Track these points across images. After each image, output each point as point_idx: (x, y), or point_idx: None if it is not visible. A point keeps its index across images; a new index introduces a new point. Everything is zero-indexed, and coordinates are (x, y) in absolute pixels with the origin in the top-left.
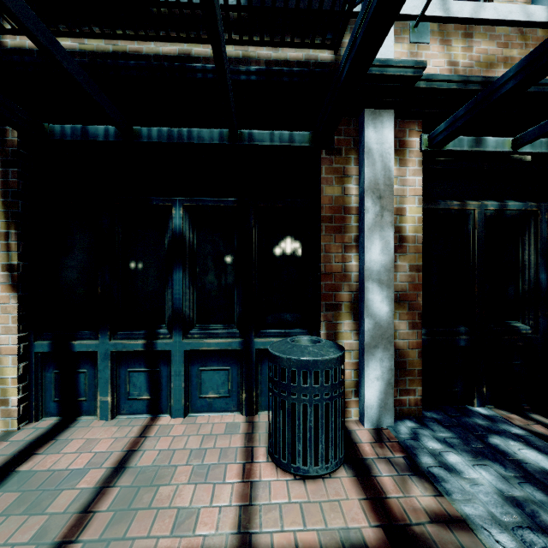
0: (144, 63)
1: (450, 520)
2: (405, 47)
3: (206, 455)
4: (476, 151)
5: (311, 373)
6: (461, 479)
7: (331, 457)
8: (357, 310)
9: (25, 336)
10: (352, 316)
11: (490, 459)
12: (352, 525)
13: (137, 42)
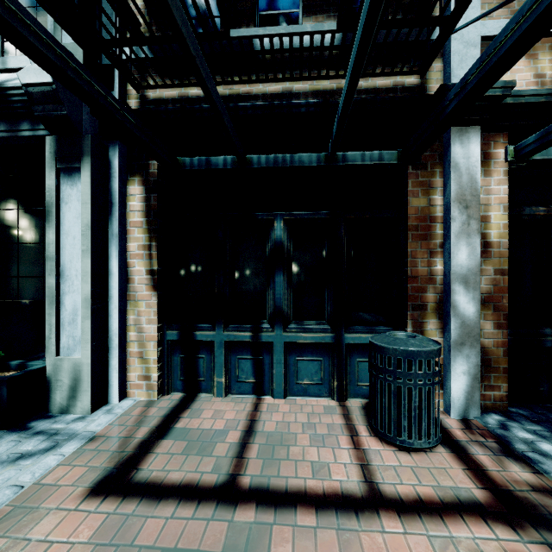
0: (258, 104)
1: (551, 492)
2: None
3: (316, 428)
4: None
5: (415, 361)
6: None
7: (433, 434)
8: (442, 310)
9: (160, 327)
10: (437, 315)
11: None
12: (460, 486)
13: (248, 85)
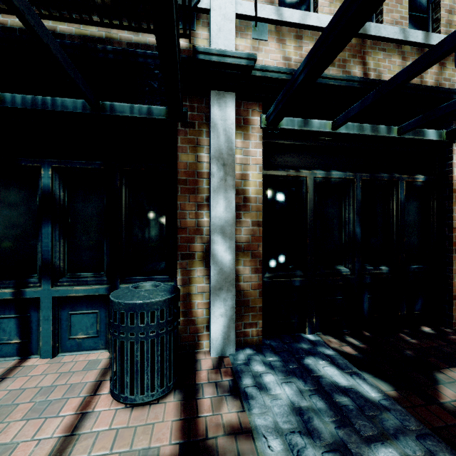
0: (2, 34)
1: (243, 431)
2: (248, 42)
3: (55, 392)
4: (304, 130)
5: (137, 315)
6: (266, 396)
7: (157, 386)
8: (208, 258)
9: None
10: (204, 263)
11: (297, 377)
12: (156, 444)
13: (2, 15)
